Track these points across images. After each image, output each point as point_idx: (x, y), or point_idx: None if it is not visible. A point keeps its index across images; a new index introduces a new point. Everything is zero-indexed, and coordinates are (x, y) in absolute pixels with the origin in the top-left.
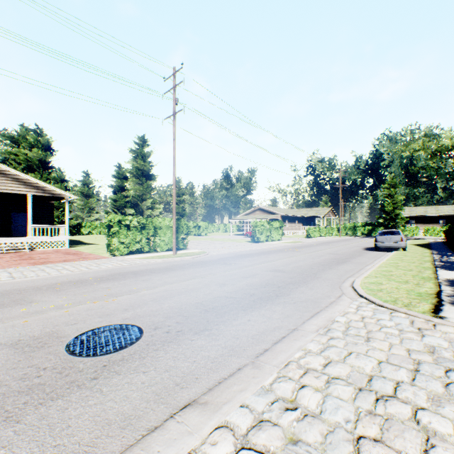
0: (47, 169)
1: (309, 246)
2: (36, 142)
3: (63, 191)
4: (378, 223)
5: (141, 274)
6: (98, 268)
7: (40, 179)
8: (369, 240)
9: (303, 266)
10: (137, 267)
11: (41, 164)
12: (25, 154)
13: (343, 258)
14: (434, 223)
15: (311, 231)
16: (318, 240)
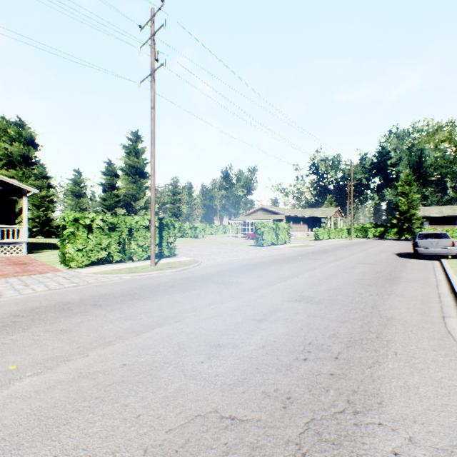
0: (31, 165)
1: (326, 251)
2: (18, 136)
3: (18, 183)
4: (391, 224)
5: (71, 312)
6: (15, 295)
7: (22, 176)
8: (388, 244)
9: (343, 288)
10: (80, 292)
11: (24, 159)
12: (6, 149)
13: (387, 271)
14: (450, 224)
15: (320, 233)
16: (330, 243)
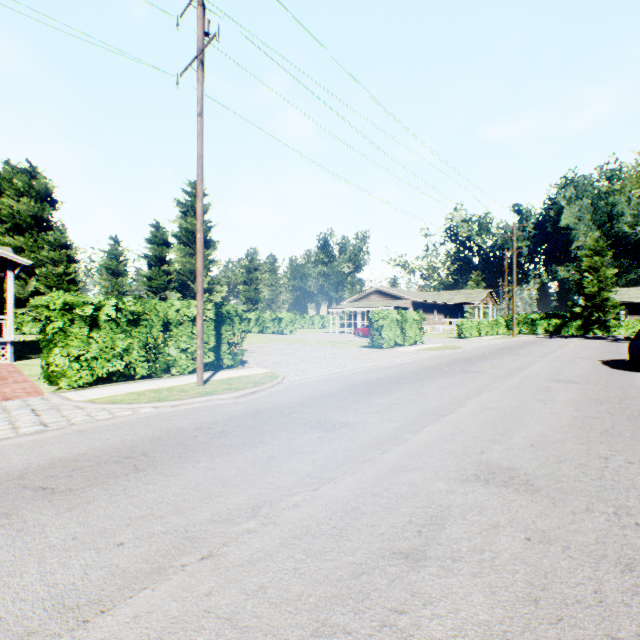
0: (46, 230)
1: (484, 357)
2: (27, 188)
3: None
4: (571, 314)
5: None
6: None
7: (34, 245)
8: (575, 344)
9: (559, 441)
10: (35, 450)
11: (36, 222)
12: (12, 208)
13: (616, 399)
14: None
15: (466, 327)
16: (484, 342)
